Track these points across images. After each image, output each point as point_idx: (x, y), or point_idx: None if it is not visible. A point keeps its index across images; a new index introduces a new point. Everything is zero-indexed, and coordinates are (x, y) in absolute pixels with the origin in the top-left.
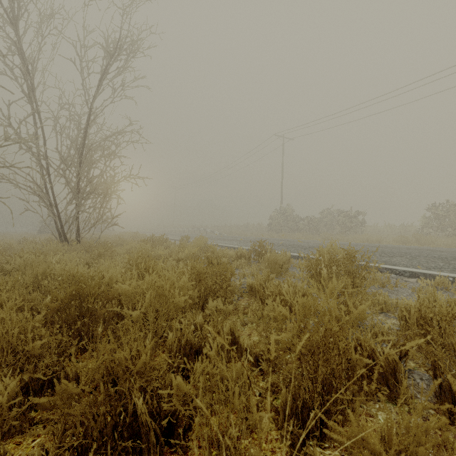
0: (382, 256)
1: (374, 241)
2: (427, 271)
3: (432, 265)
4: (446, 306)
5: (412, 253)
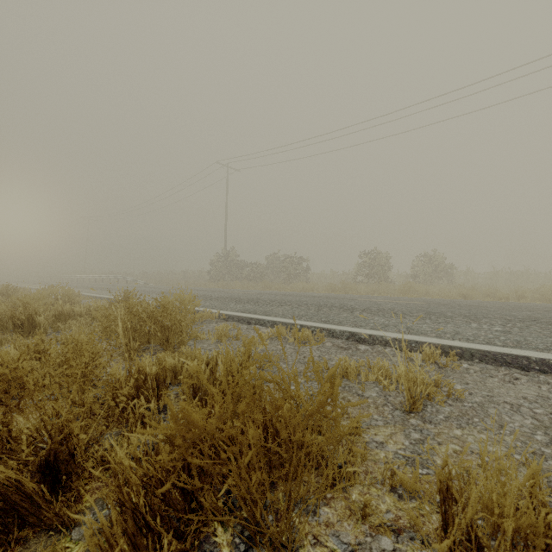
0: (273, 305)
1: (308, 290)
2: (286, 320)
3: (302, 313)
4: (203, 360)
5: (306, 301)
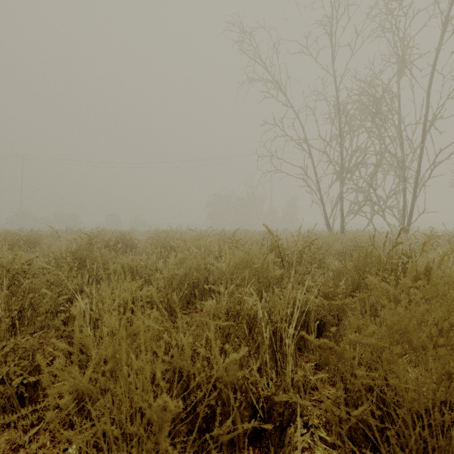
0: None
1: None
2: None
3: None
4: None
5: None
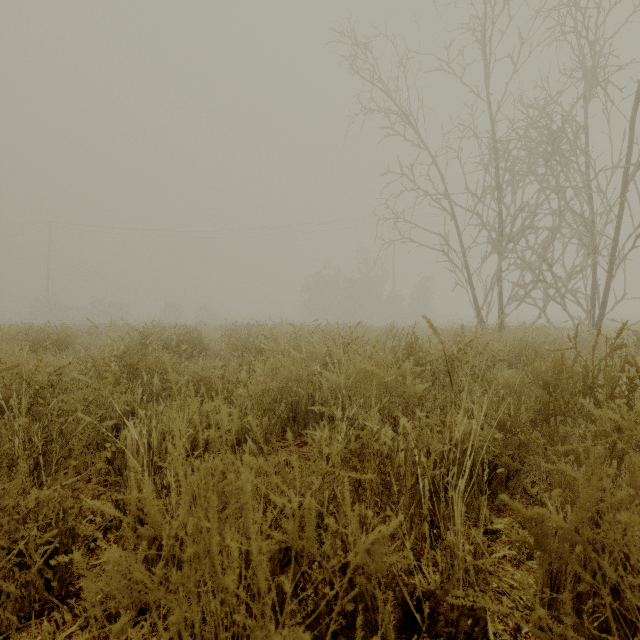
0: None
1: None
2: None
3: None
4: None
5: None
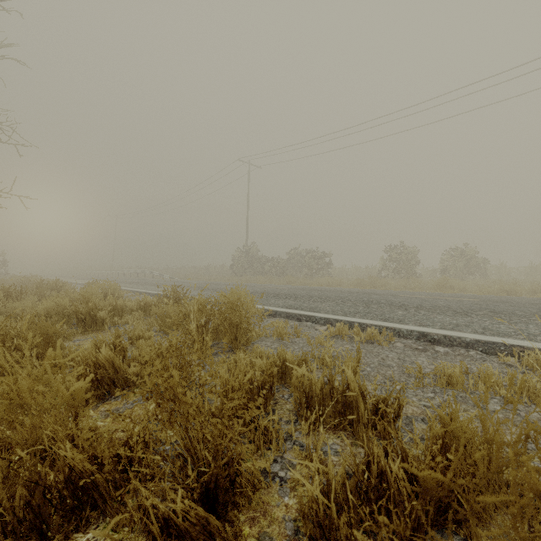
0: (315, 301)
1: (334, 285)
2: (340, 317)
3: (352, 310)
4: (294, 362)
5: (347, 297)
